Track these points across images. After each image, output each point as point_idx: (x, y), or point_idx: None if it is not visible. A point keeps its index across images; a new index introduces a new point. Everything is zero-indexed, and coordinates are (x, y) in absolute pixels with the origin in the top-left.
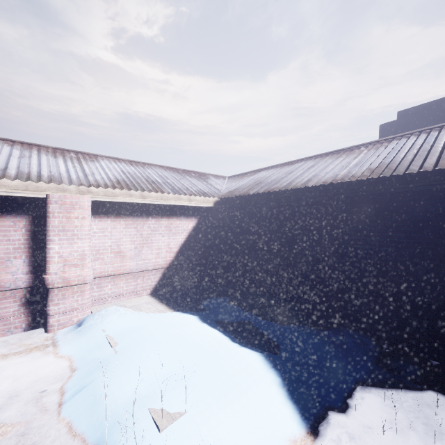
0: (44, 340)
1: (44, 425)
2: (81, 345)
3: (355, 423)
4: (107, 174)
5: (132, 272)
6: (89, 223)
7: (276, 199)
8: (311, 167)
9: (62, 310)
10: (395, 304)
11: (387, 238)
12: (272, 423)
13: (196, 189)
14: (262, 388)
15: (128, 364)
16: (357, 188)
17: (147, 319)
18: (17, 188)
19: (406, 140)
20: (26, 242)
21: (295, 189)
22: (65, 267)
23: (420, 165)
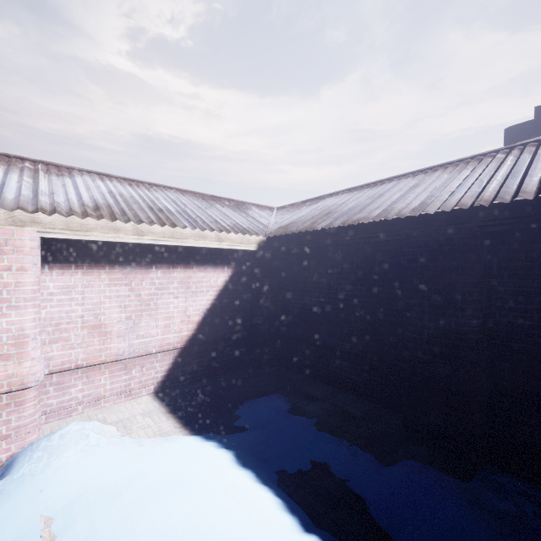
0: None
1: None
2: None
3: None
4: (80, 194)
5: (122, 359)
6: (34, 278)
7: (363, 236)
8: (415, 187)
9: None
10: None
11: None
12: None
13: (230, 223)
14: None
15: None
16: (535, 212)
17: (134, 462)
18: None
19: None
20: None
21: (399, 219)
22: None
23: None
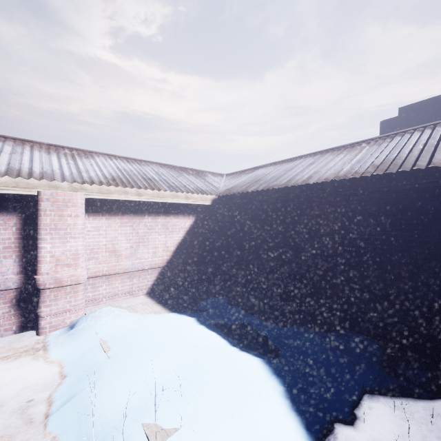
0: (35, 343)
1: (29, 440)
2: (73, 350)
3: (364, 437)
4: (102, 171)
5: (128, 272)
6: (82, 221)
7: (275, 196)
8: (311, 164)
9: (54, 312)
10: (400, 306)
11: (392, 237)
12: (275, 438)
13: (193, 186)
14: (264, 398)
15: (121, 372)
16: (361, 184)
17: (143, 321)
18: (7, 185)
19: (410, 136)
20: (17, 241)
21: (295, 186)
22: (57, 267)
23: (428, 160)
